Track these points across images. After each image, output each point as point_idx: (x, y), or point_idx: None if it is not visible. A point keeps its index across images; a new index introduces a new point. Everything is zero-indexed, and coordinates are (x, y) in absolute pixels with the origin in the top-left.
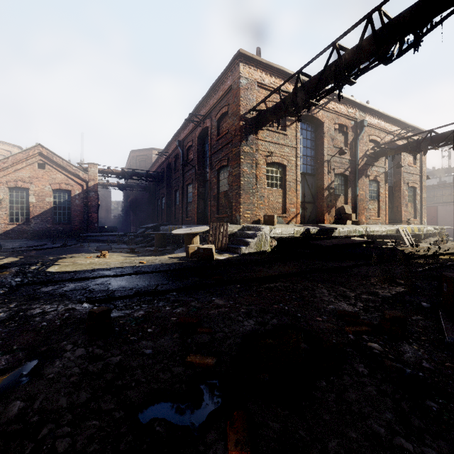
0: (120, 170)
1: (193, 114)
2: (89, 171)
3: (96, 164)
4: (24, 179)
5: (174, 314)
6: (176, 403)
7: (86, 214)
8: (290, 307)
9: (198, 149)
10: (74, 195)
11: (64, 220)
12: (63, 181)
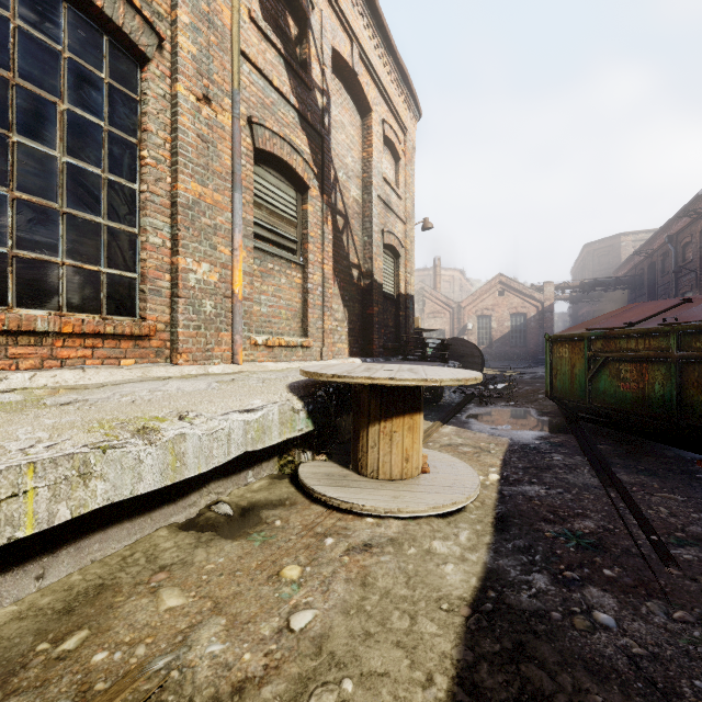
0: (577, 283)
1: (689, 211)
2: (544, 291)
3: (552, 282)
4: (487, 308)
5: None
6: None
7: (541, 336)
8: None
9: (700, 247)
10: (529, 317)
11: (520, 343)
12: (519, 305)
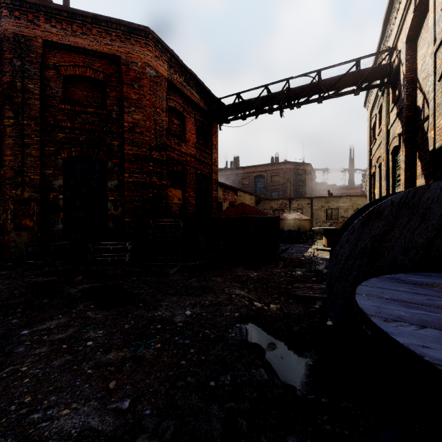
0: None
1: None
2: None
3: None
4: None
5: (4, 294)
6: (103, 279)
7: None
8: (4, 276)
9: None
10: None
11: None
12: None
